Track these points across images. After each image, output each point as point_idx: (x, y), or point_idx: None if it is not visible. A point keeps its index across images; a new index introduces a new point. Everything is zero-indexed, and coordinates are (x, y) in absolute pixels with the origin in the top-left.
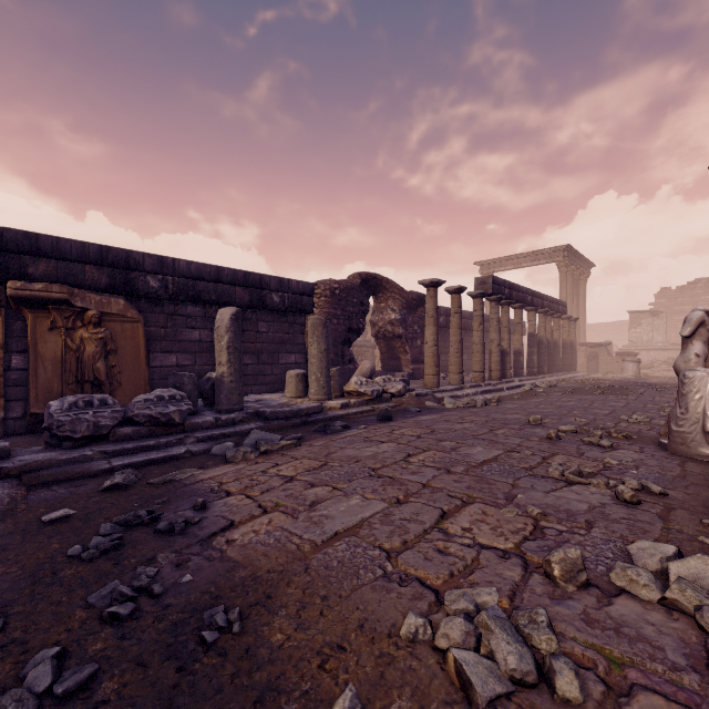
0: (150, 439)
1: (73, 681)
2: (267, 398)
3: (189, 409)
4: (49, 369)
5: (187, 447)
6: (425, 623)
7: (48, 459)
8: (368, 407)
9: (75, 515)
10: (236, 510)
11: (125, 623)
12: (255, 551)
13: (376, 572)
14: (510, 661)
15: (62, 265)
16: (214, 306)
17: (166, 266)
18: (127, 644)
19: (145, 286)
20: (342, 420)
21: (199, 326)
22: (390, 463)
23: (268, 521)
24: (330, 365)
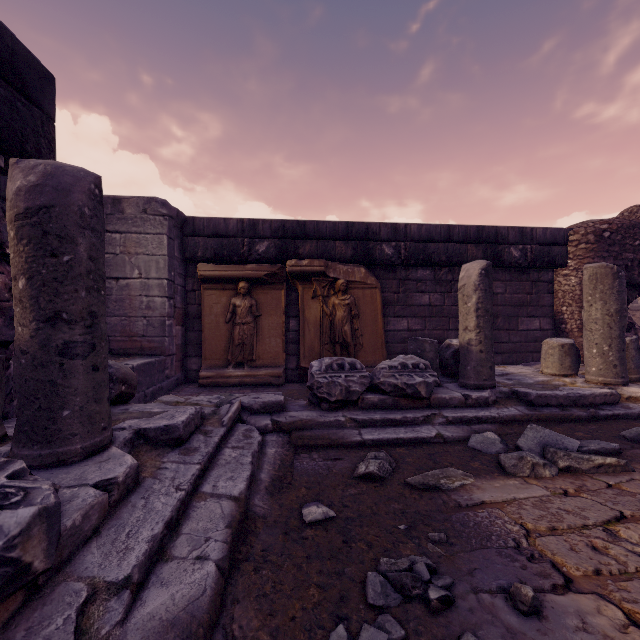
0: (395, 411)
1: None
2: (515, 372)
3: (435, 381)
4: (312, 331)
5: (436, 428)
6: None
7: (310, 419)
8: None
9: (334, 517)
10: None
11: None
12: None
13: None
14: None
15: (320, 244)
16: (443, 268)
17: (399, 232)
18: None
19: (381, 254)
20: None
21: (429, 289)
22: None
23: None
24: None
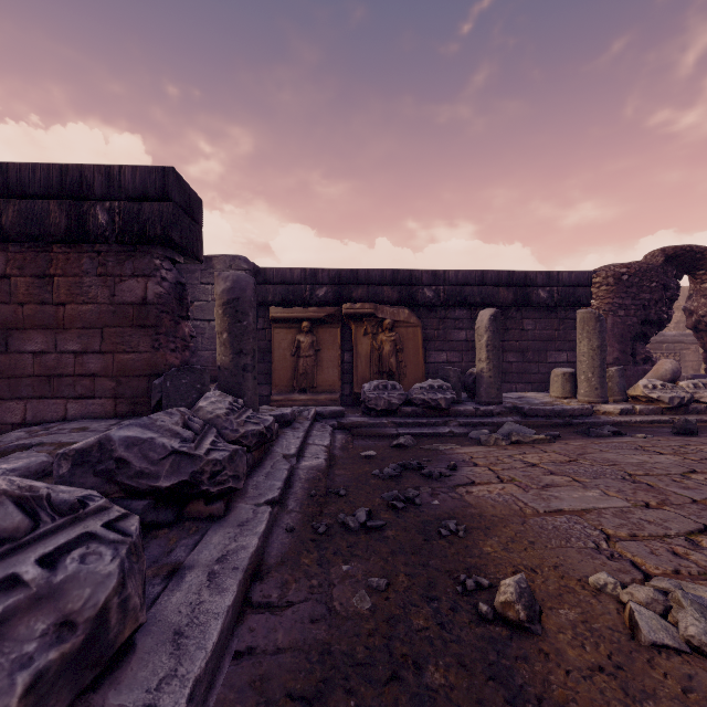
0: (423, 418)
1: (374, 523)
2: (529, 396)
3: (453, 398)
4: (363, 362)
5: (450, 428)
6: (616, 583)
7: (363, 421)
8: (663, 416)
9: (377, 456)
10: (478, 475)
11: (399, 511)
12: (485, 501)
13: (587, 543)
14: (689, 630)
15: (370, 288)
16: (478, 308)
17: (438, 278)
18: (399, 520)
19: (423, 297)
20: (618, 427)
21: (466, 327)
22: (657, 473)
23: (501, 487)
24: (614, 364)
